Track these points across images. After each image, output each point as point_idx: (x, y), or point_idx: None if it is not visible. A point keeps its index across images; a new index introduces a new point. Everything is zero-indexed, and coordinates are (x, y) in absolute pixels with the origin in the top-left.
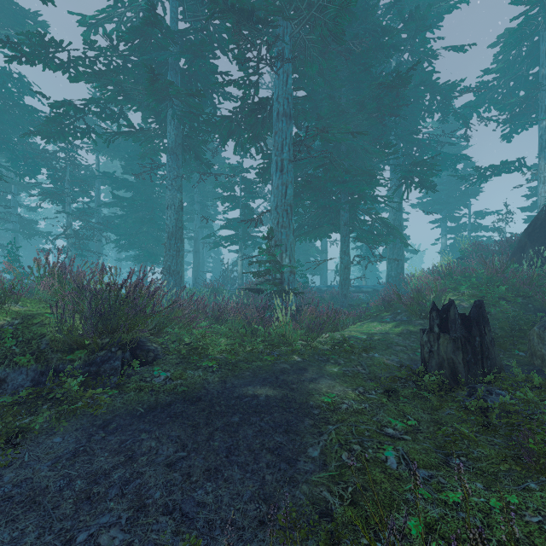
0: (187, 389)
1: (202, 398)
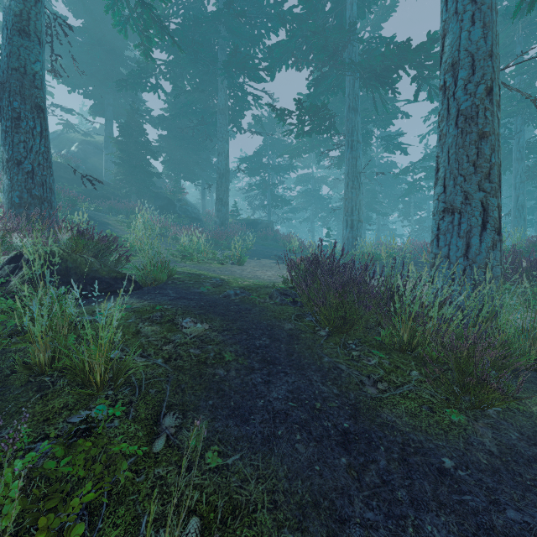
0: None
1: None
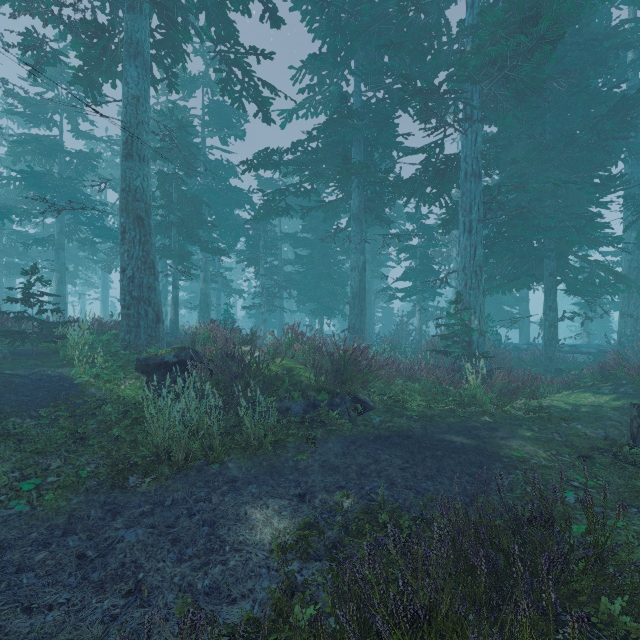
0: (398, 429)
1: (411, 437)
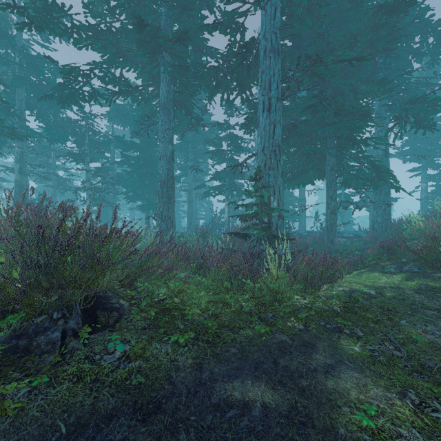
0: (144, 381)
1: (162, 405)
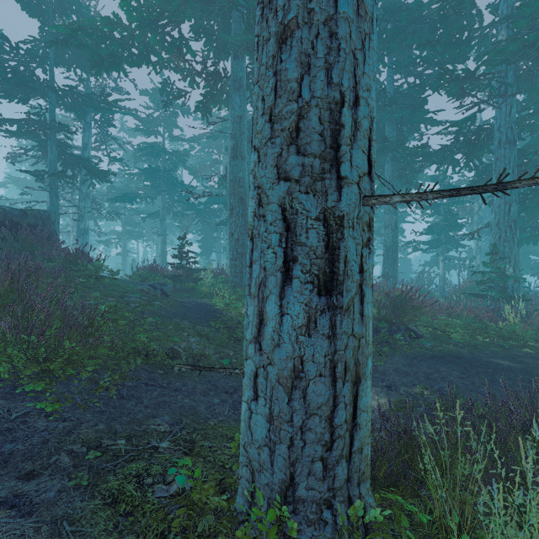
0: (448, 352)
1: (461, 358)
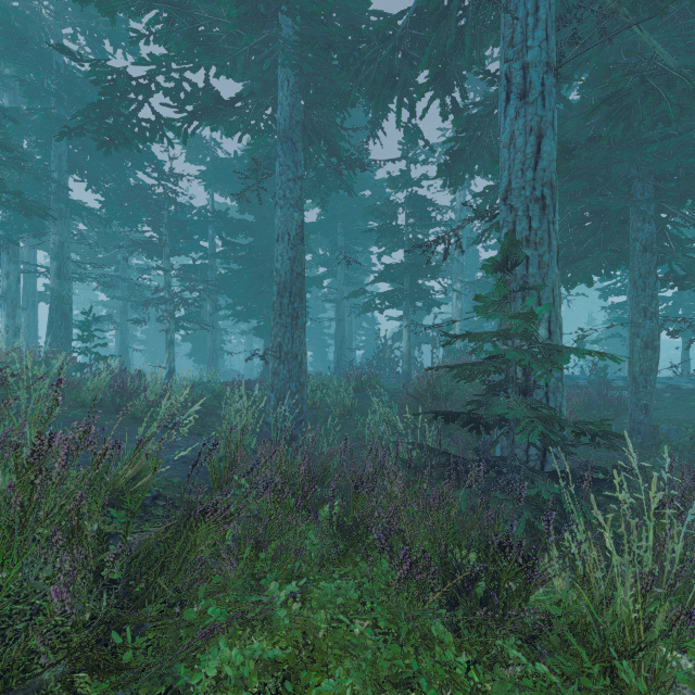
0: None
1: None
